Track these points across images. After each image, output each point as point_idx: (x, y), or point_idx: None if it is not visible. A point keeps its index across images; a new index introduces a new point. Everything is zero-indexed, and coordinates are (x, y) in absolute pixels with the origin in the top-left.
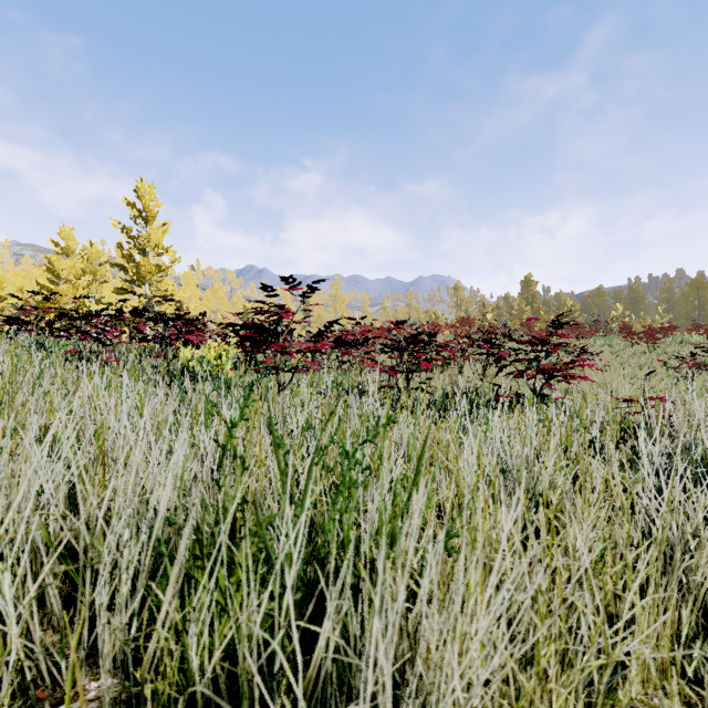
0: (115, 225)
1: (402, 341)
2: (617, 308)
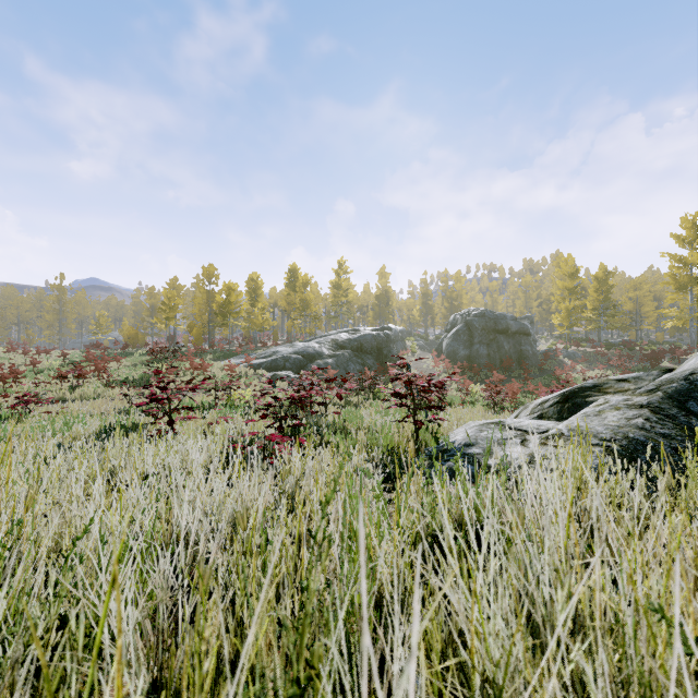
0: None
1: None
2: None
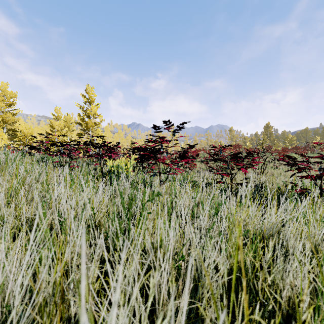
0: (77, 105)
1: (227, 156)
2: (316, 138)
